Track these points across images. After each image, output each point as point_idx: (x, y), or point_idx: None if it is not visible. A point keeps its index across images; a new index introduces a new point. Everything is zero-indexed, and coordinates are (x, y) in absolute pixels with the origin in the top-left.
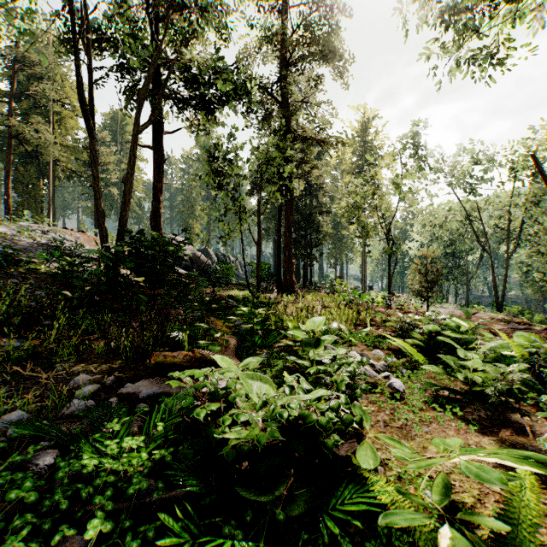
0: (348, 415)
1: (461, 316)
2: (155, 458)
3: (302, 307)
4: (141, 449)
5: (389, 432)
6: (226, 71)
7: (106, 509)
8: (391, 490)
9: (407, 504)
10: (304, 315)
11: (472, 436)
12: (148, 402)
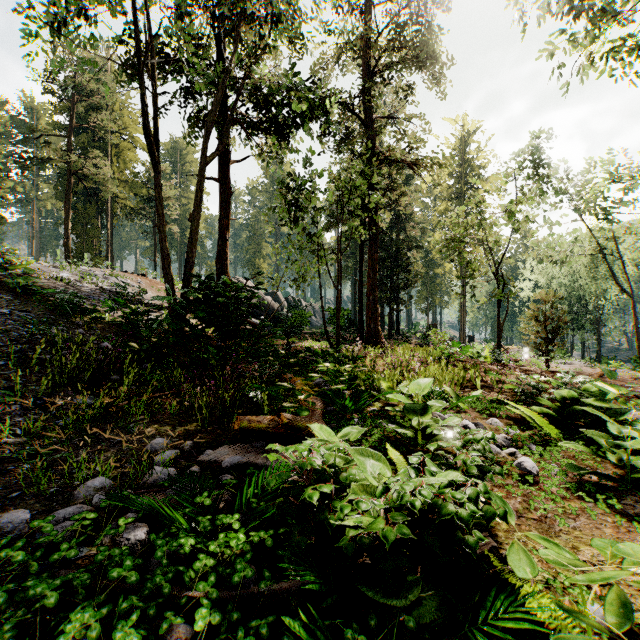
0: (488, 507)
1: (591, 375)
2: (254, 541)
3: (395, 363)
4: (239, 530)
5: (525, 525)
6: (301, 88)
7: (211, 597)
8: (547, 602)
9: (570, 622)
10: (398, 373)
11: (636, 536)
12: (232, 473)
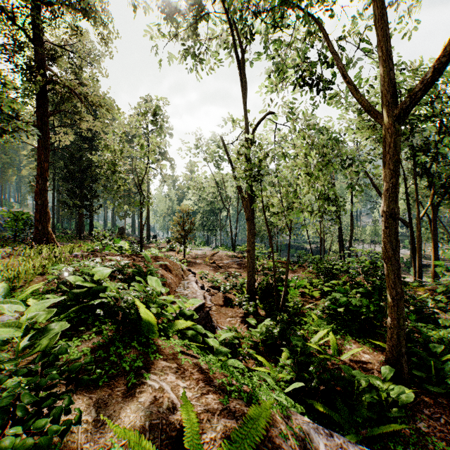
0: None
1: (208, 255)
2: None
3: None
4: None
5: None
6: None
7: None
8: None
9: None
10: None
11: None
12: None
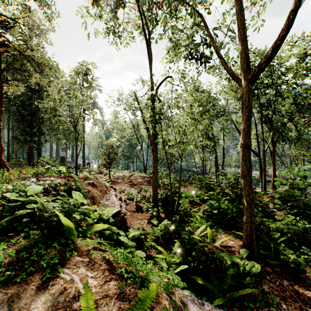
0: None
1: (126, 176)
2: None
3: None
4: None
5: None
6: None
7: None
8: None
9: None
10: None
11: None
12: None
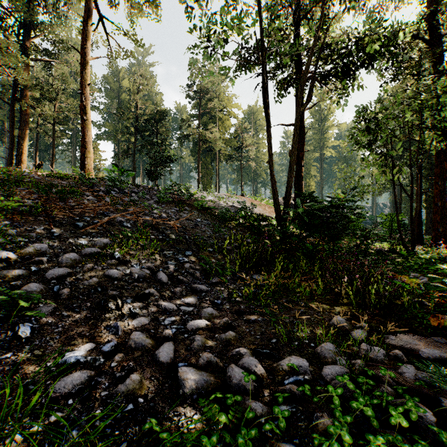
0: None
1: None
2: None
3: None
4: None
5: None
6: (375, 32)
7: None
8: None
9: None
10: None
11: None
12: (443, 367)
